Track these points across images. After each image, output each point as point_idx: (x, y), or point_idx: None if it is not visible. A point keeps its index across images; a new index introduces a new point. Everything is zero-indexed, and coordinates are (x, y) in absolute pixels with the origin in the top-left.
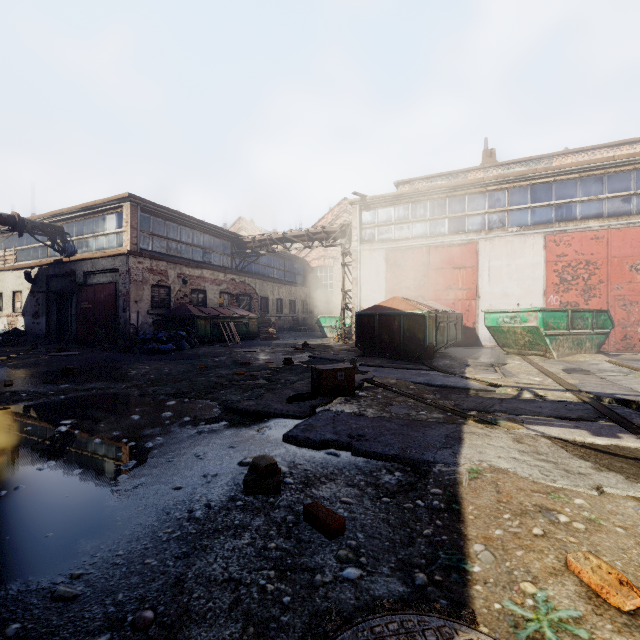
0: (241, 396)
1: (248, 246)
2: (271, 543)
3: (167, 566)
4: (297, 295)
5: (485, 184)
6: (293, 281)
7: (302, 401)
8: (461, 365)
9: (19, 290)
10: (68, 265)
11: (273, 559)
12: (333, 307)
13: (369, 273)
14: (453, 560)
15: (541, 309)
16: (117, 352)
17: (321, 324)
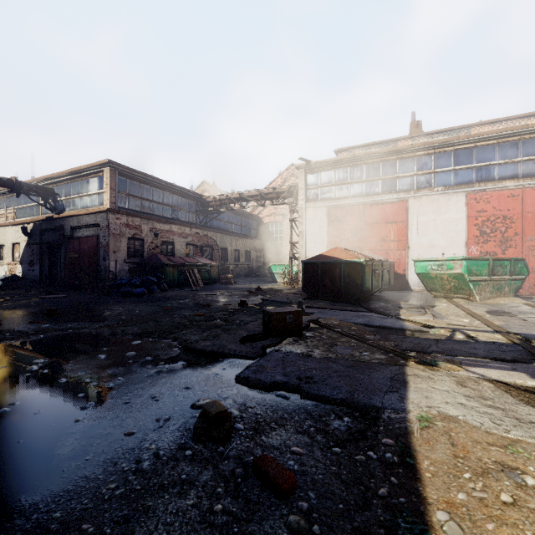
0: (199, 336)
1: (210, 205)
2: (217, 504)
3: (104, 534)
4: (252, 246)
5: (414, 150)
6: (248, 234)
7: (254, 342)
8: (395, 307)
9: (17, 242)
10: (58, 221)
11: (218, 526)
12: (282, 256)
13: (313, 227)
14: (415, 531)
15: (466, 258)
16: (98, 295)
17: (272, 271)
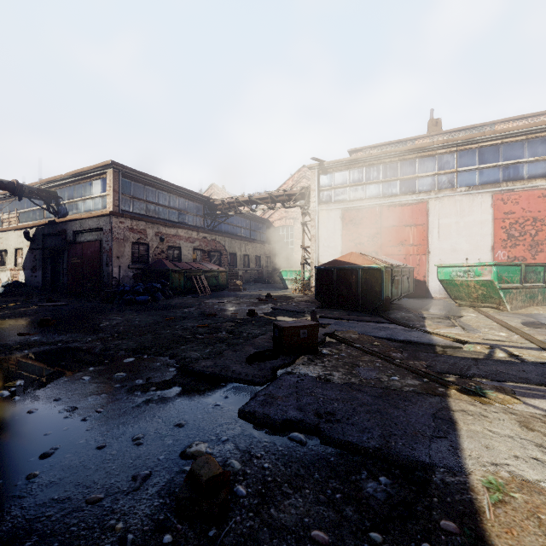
0: (201, 353)
1: (218, 208)
2: None
3: None
4: (262, 251)
5: (435, 148)
6: (258, 239)
7: (263, 361)
8: (418, 317)
9: (20, 247)
10: (60, 225)
11: None
12: (293, 262)
13: (326, 231)
14: None
15: (496, 263)
16: (100, 302)
17: (283, 277)
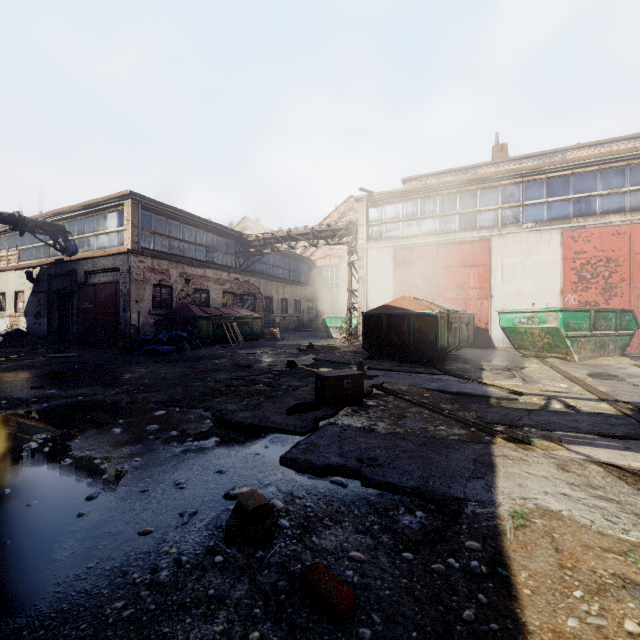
0: (237, 405)
1: (252, 245)
2: (254, 631)
3: None
4: (302, 295)
5: (498, 178)
6: (298, 281)
7: (304, 412)
8: (476, 369)
9: (21, 290)
10: (69, 264)
11: None
12: (339, 307)
13: (376, 272)
14: None
15: (562, 309)
16: (117, 353)
17: (327, 324)
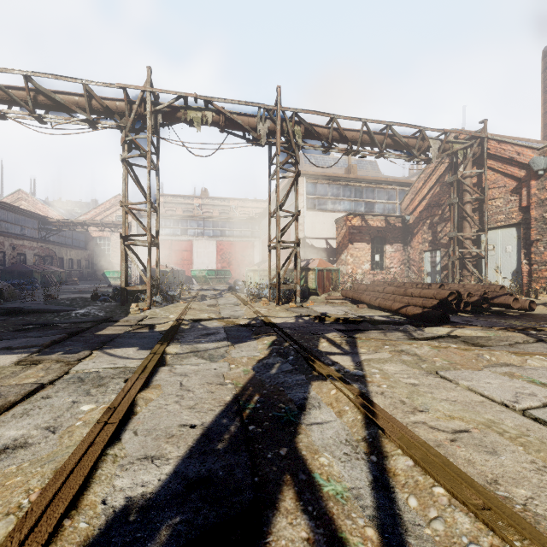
0: None
1: (53, 224)
2: None
3: None
4: (82, 256)
5: (195, 217)
6: (78, 246)
7: None
8: None
9: None
10: None
11: None
12: (110, 265)
13: (142, 250)
14: None
15: (206, 270)
16: None
17: (106, 276)
